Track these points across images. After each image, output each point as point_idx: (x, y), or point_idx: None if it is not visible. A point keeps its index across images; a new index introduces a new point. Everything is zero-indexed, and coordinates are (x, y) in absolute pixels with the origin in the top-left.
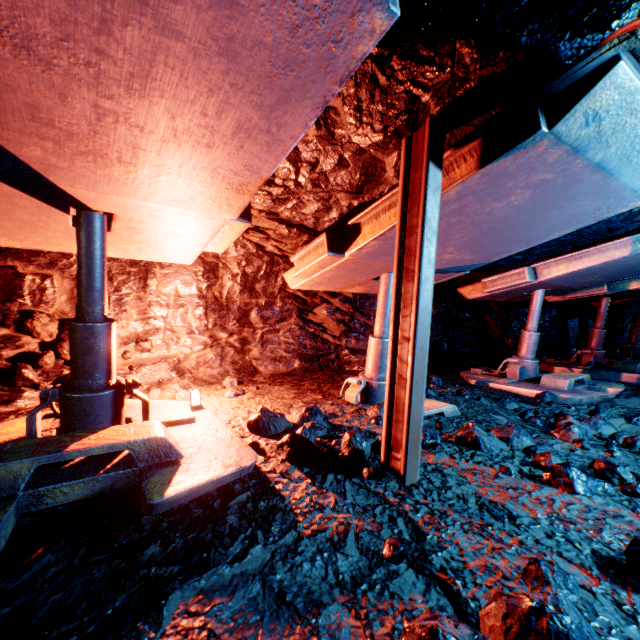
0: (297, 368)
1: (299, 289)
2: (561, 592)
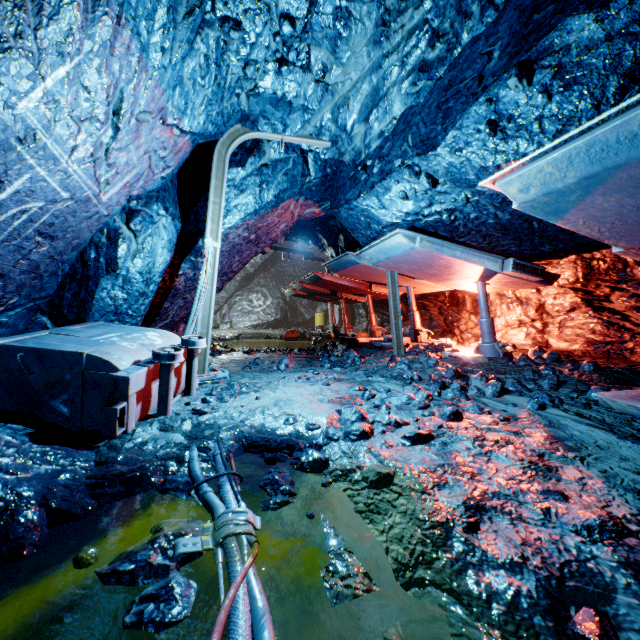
0: (578, 349)
1: (572, 284)
2: (353, 351)
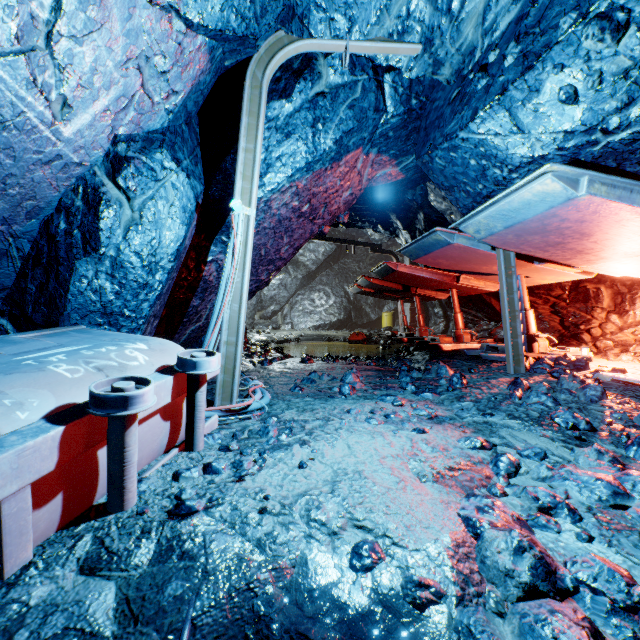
0: None
1: None
2: (444, 366)
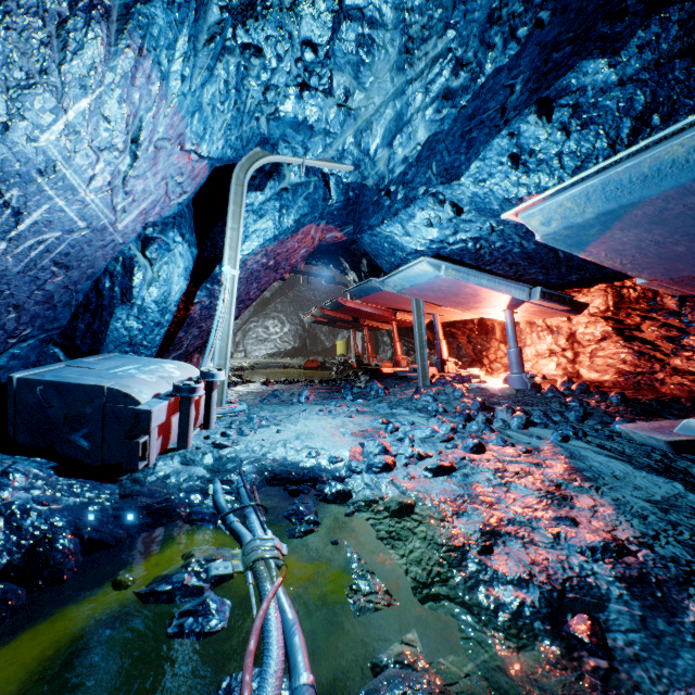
0: (609, 380)
1: (603, 312)
2: (376, 383)
